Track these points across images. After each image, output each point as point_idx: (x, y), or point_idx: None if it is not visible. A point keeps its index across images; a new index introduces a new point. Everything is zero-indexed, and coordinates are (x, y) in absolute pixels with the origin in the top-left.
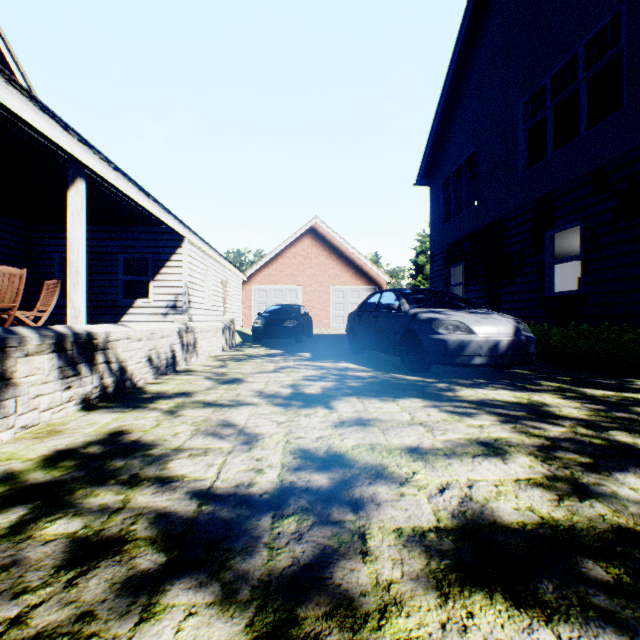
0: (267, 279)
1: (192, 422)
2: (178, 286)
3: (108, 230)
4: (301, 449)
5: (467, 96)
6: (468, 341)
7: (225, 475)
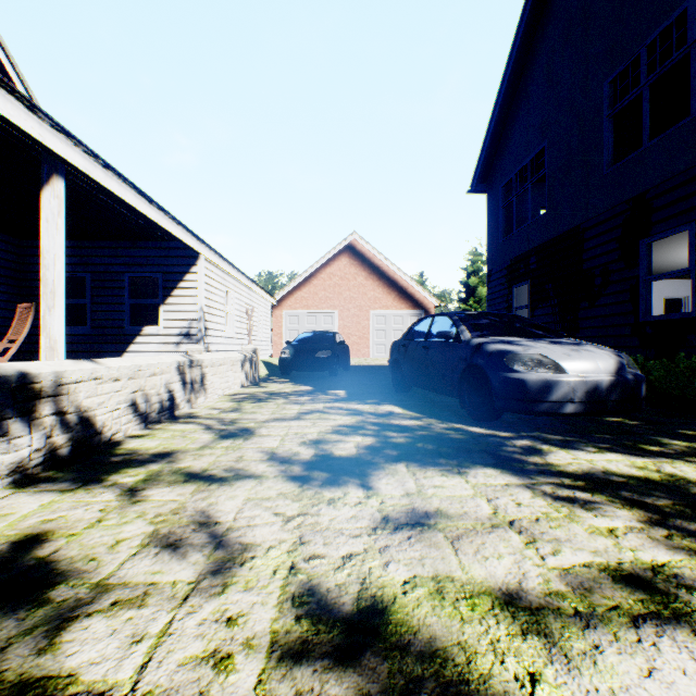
0: (299, 303)
1: (154, 515)
2: (192, 310)
3: (112, 246)
4: (313, 591)
5: (534, 82)
6: (556, 382)
7: (152, 677)
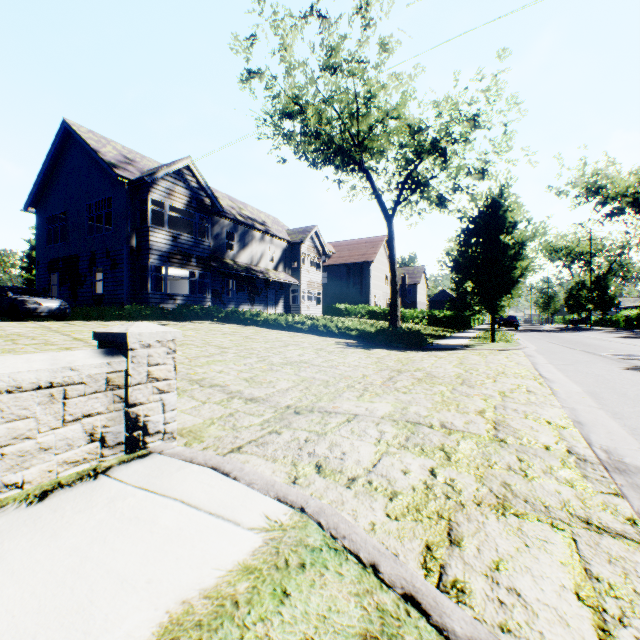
0: None
1: None
2: None
3: None
4: None
5: (62, 177)
6: (40, 308)
7: None
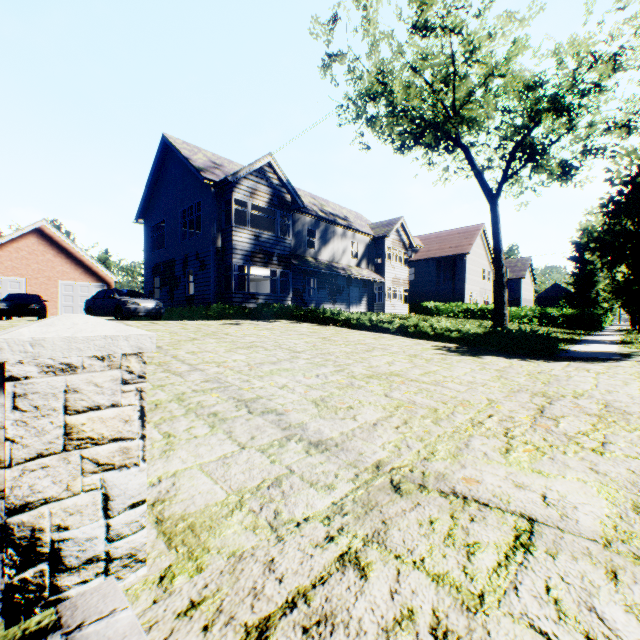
0: None
1: None
2: None
3: None
4: None
5: (162, 188)
6: (138, 308)
7: None
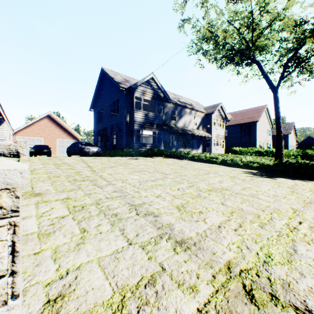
0: (25, 134)
1: None
2: (2, 137)
3: None
4: None
5: (101, 94)
6: (89, 151)
7: None
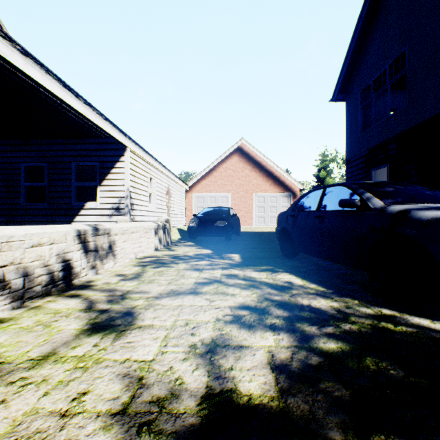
0: (204, 188)
1: None
2: (121, 190)
3: (63, 142)
4: None
5: (393, 0)
6: None
7: None
